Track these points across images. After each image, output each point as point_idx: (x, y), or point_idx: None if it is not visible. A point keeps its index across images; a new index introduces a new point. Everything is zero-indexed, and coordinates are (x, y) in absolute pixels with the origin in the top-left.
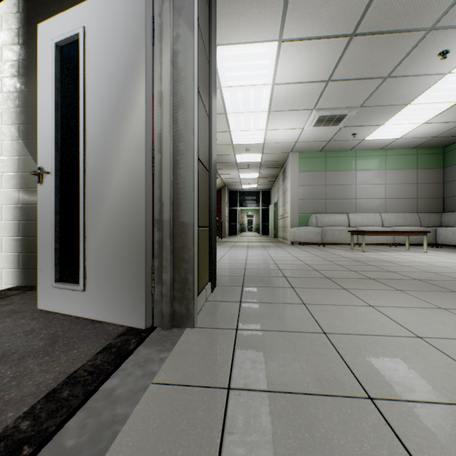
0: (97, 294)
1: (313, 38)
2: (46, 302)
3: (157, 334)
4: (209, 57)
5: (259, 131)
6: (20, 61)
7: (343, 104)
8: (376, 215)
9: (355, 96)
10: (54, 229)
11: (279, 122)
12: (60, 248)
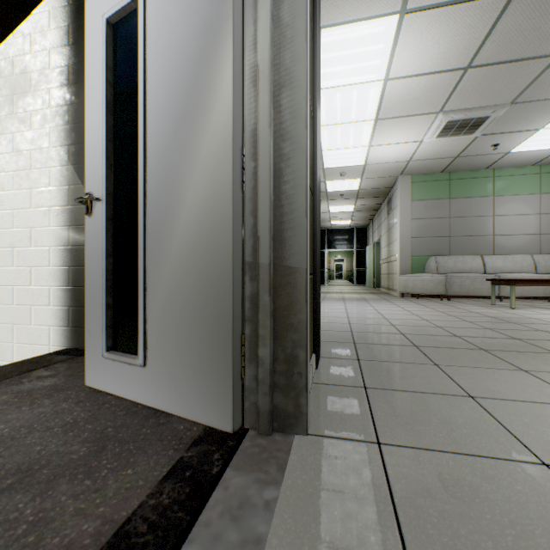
0: (161, 373)
1: (453, 3)
2: (96, 377)
3: (251, 444)
4: (313, 29)
5: (360, 148)
6: (70, 66)
7: (485, 101)
8: (525, 257)
9: (506, 88)
10: (105, 277)
11: (389, 135)
12: (113, 303)
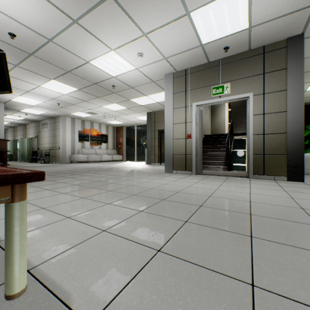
0: None
1: None
2: None
3: (244, 177)
4: (286, 87)
5: None
6: None
7: None
8: None
9: None
10: None
11: None
12: None
